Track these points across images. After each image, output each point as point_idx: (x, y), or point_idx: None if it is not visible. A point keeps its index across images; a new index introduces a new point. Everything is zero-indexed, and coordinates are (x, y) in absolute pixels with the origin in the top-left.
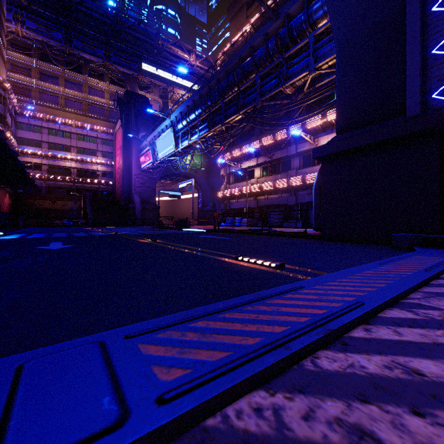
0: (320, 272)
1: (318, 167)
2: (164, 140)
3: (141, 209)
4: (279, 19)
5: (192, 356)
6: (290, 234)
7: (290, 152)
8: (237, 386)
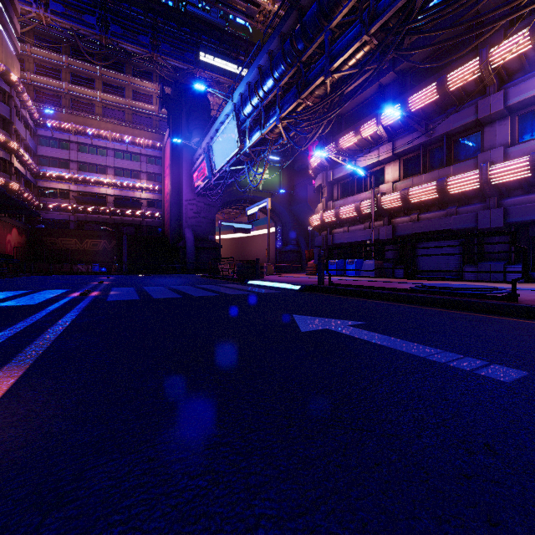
0: None
1: None
2: (222, 138)
3: (195, 250)
4: None
5: None
6: None
7: (486, 109)
8: None
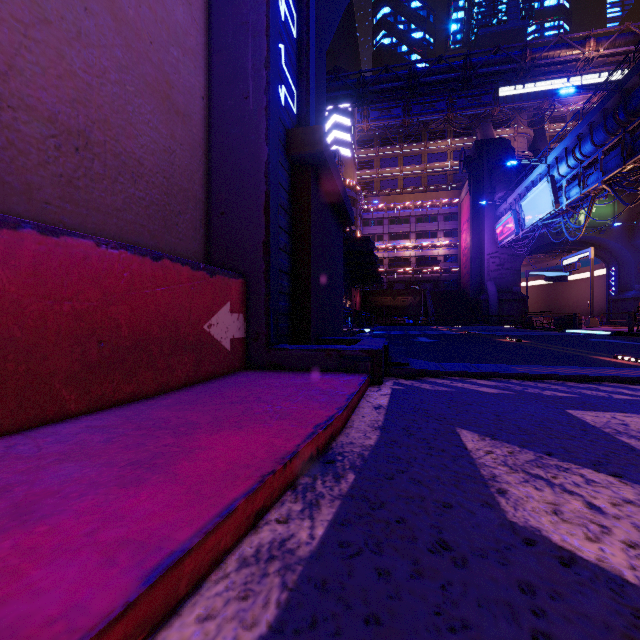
0: None
1: None
2: (534, 198)
3: (498, 302)
4: None
5: (534, 370)
6: None
7: None
8: (549, 375)
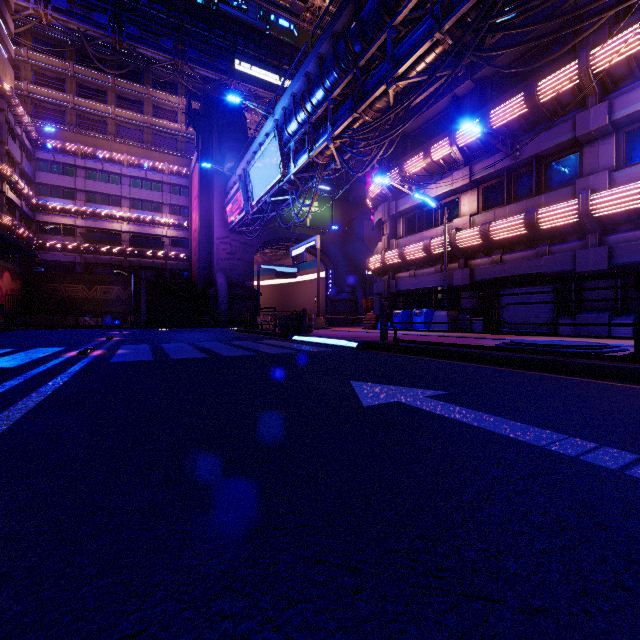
0: None
1: None
2: (262, 162)
3: (229, 298)
4: None
5: None
6: None
7: (585, 125)
8: None
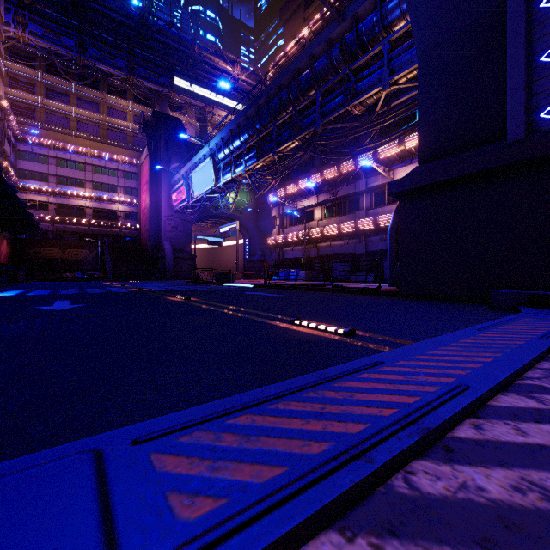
0: (402, 341)
1: (394, 206)
2: (201, 173)
3: (173, 259)
4: (346, 21)
5: (229, 474)
6: (359, 290)
7: (358, 187)
8: (297, 528)
